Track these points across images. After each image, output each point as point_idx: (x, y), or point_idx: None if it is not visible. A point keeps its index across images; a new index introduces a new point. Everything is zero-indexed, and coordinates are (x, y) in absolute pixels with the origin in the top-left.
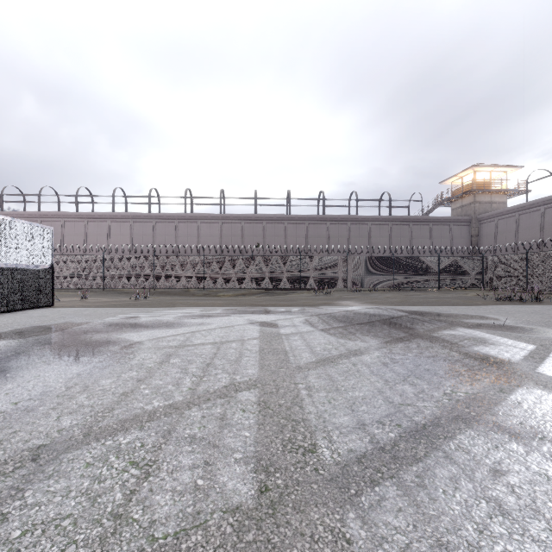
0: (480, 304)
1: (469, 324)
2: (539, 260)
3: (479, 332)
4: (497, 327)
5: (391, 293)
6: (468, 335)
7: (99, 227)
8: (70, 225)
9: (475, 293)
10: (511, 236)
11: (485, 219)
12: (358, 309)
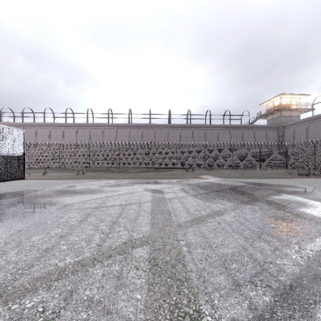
0: (289, 177)
1: (288, 191)
2: None
3: (298, 197)
4: (308, 193)
5: (231, 171)
6: (291, 199)
7: (57, 131)
8: (40, 130)
9: (283, 171)
10: (303, 136)
11: (287, 126)
12: (213, 180)
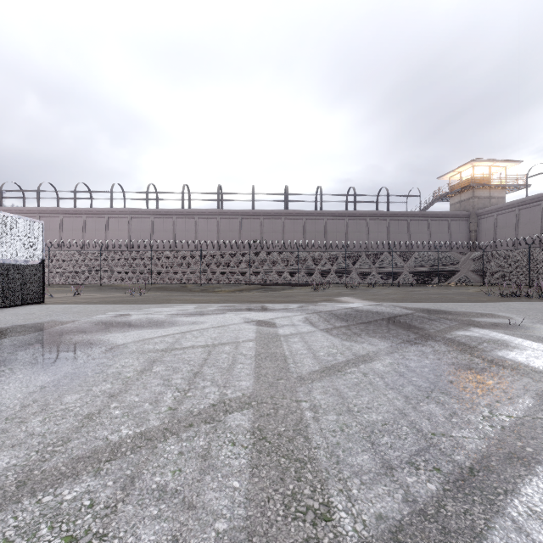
0: (486, 300)
1: (482, 324)
2: (542, 255)
3: (497, 333)
4: (513, 327)
5: (390, 289)
6: (485, 336)
7: (97, 222)
8: (68, 221)
9: (477, 289)
10: (511, 231)
11: (484, 214)
12: (359, 306)
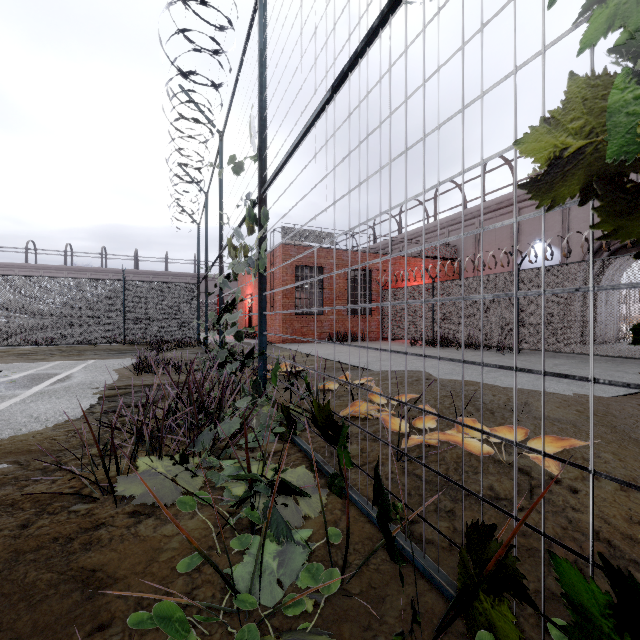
0: None
1: None
2: None
3: None
4: None
5: None
6: None
7: None
8: None
9: None
10: None
11: None
12: None
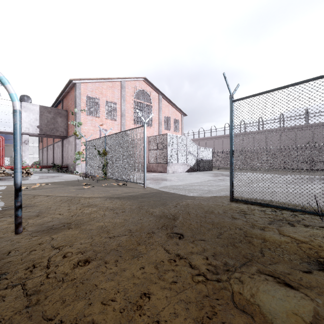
0: None
1: None
2: None
3: None
4: None
5: None
6: None
7: (219, 141)
8: (208, 142)
9: None
10: None
11: None
12: None
